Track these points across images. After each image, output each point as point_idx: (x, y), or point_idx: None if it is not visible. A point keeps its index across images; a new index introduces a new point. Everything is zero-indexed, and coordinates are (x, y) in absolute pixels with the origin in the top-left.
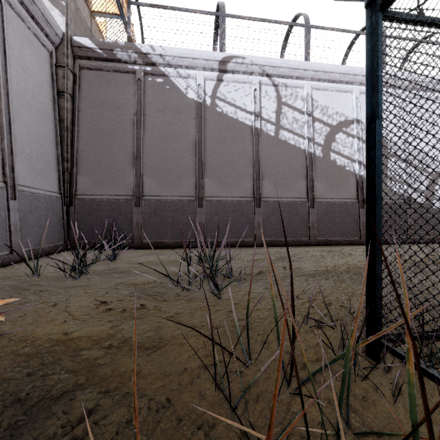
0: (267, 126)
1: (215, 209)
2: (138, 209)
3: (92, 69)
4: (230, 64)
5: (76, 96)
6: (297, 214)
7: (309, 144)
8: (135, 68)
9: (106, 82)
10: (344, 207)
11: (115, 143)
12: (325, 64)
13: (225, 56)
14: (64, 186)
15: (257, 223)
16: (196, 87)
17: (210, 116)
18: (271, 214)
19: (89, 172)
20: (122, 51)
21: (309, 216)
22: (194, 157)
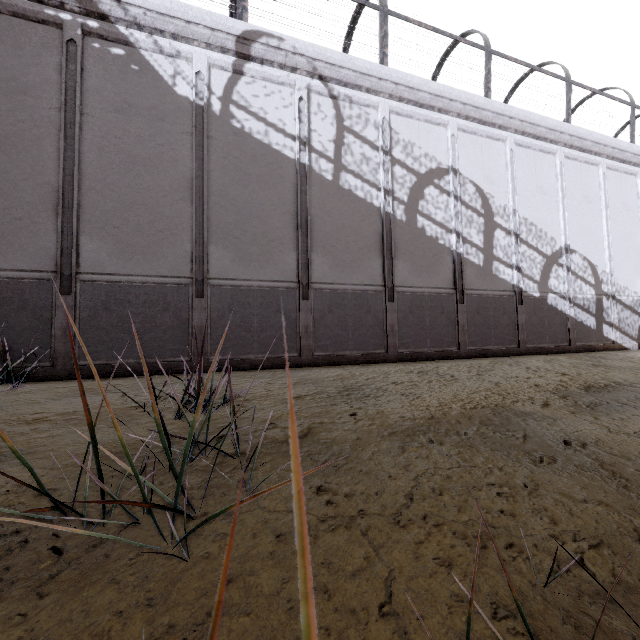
0: (321, 164)
1: (229, 301)
2: (67, 299)
3: None
4: (257, 47)
5: None
6: (368, 311)
7: (386, 198)
8: (63, 17)
9: None
10: (436, 301)
11: (12, 162)
12: (410, 76)
13: (248, 30)
14: None
15: (304, 327)
16: (194, 77)
17: (219, 133)
18: (328, 310)
19: None
20: None
21: (386, 315)
22: (189, 204)
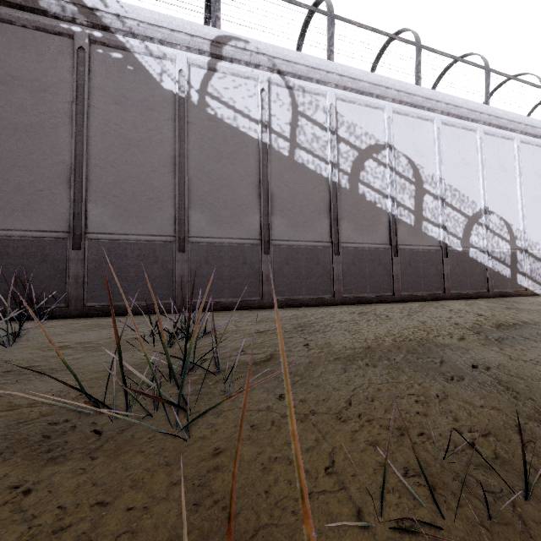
0: (279, 142)
1: (205, 255)
2: (78, 254)
3: None
4: (227, 48)
5: None
6: (318, 263)
7: (332, 170)
8: (74, 29)
9: (19, 44)
10: (374, 254)
11: (36, 145)
12: (353, 69)
13: (220, 35)
14: None
15: (265, 276)
16: (177, 74)
17: (197, 119)
18: (285, 262)
19: None
20: None
21: (333, 266)
22: (173, 177)
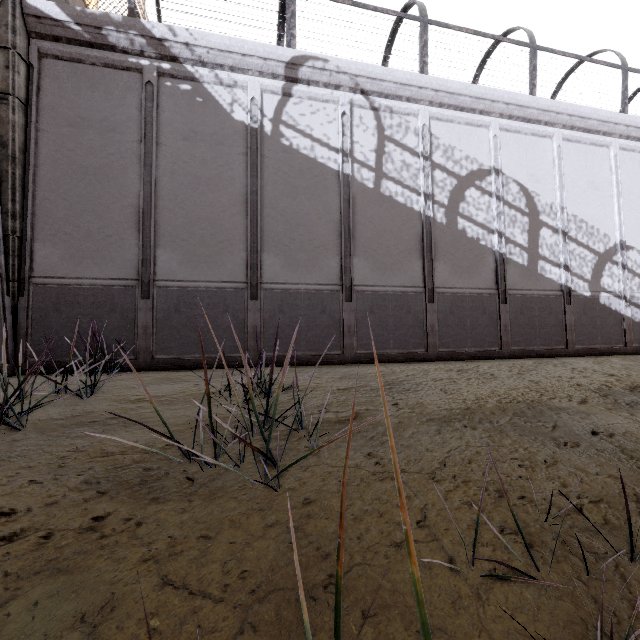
0: (363, 173)
1: (279, 303)
2: (146, 302)
3: (63, 58)
4: (304, 70)
5: (32, 103)
6: (408, 311)
7: (426, 203)
8: (142, 63)
9: (89, 84)
10: (477, 301)
11: (105, 189)
12: (450, 82)
13: (296, 56)
14: (7, 261)
15: (347, 327)
16: (248, 103)
17: (270, 152)
18: (369, 311)
19: (57, 237)
20: (117, 31)
21: (426, 316)
22: (245, 217)
